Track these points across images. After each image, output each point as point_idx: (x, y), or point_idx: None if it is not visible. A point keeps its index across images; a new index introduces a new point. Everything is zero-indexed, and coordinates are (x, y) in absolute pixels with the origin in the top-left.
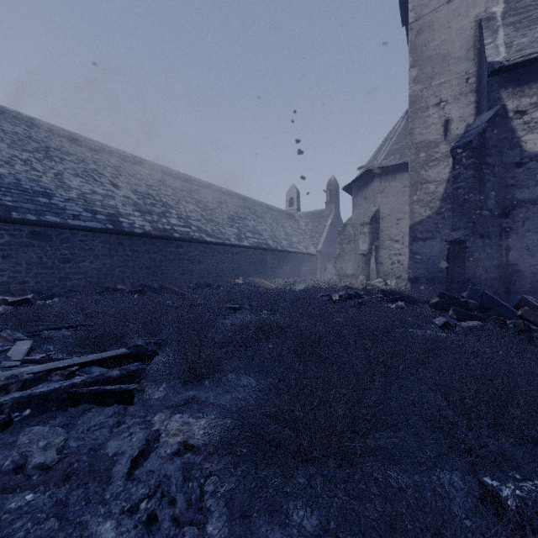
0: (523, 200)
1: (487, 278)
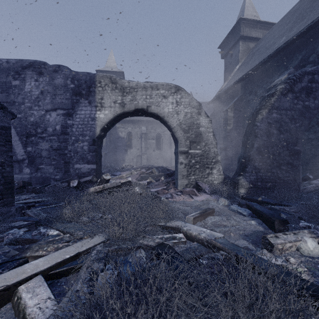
0: (119, 145)
1: (112, 161)
